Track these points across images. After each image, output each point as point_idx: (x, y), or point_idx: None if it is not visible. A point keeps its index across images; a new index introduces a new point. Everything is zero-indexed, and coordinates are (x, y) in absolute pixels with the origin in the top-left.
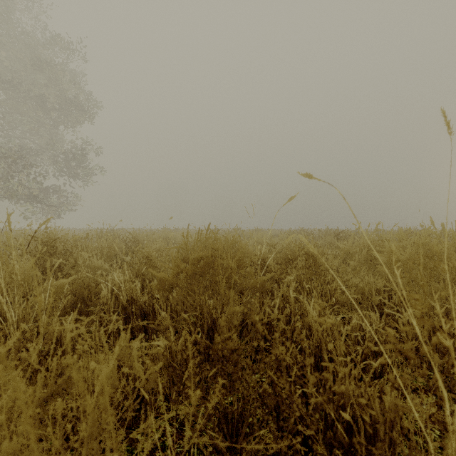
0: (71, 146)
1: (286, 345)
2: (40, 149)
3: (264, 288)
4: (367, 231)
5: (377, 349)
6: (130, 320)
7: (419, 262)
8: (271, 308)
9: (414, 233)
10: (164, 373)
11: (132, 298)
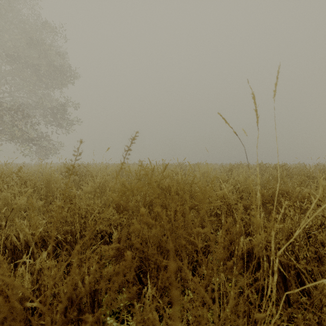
0: (59, 103)
1: None
2: (36, 105)
3: None
4: None
5: None
6: None
7: None
8: None
9: None
10: None
11: None
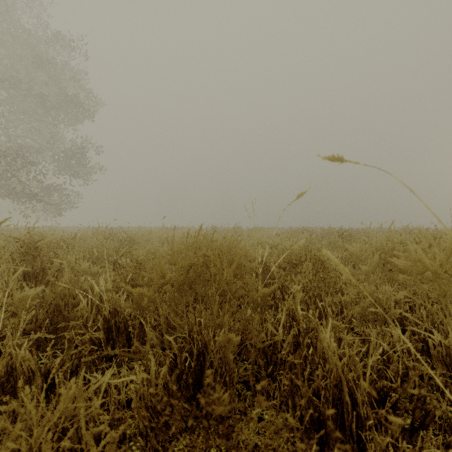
0: (72, 144)
1: (296, 383)
2: (40, 147)
3: (267, 303)
4: (379, 231)
5: (416, 392)
6: (112, 335)
7: (451, 271)
8: (275, 325)
9: (438, 235)
10: (138, 419)
11: (114, 310)
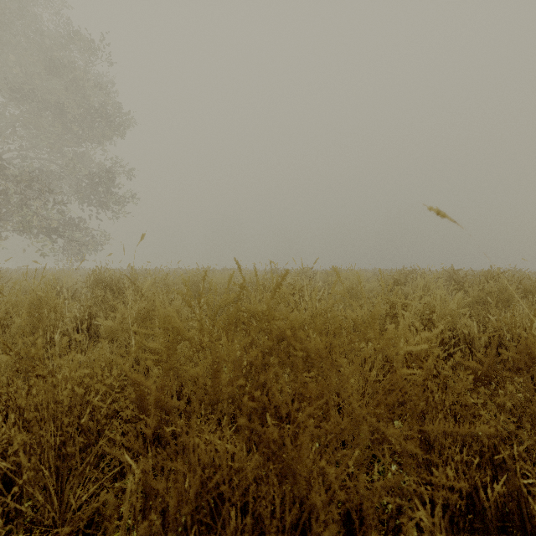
0: (100, 168)
1: None
2: (62, 171)
3: None
4: None
5: None
6: None
7: None
8: None
9: None
10: None
11: None
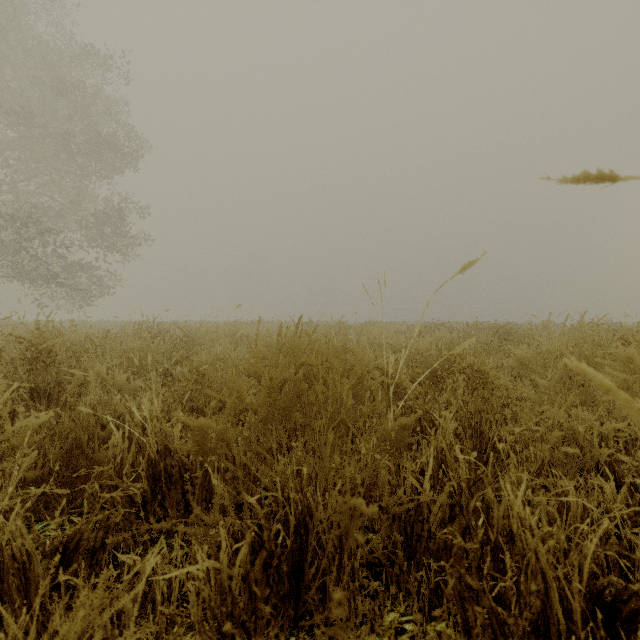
0: (106, 205)
1: (467, 582)
2: (62, 209)
3: (406, 442)
4: (563, 327)
5: None
6: (161, 486)
7: None
8: (416, 474)
9: None
10: None
11: (164, 448)
